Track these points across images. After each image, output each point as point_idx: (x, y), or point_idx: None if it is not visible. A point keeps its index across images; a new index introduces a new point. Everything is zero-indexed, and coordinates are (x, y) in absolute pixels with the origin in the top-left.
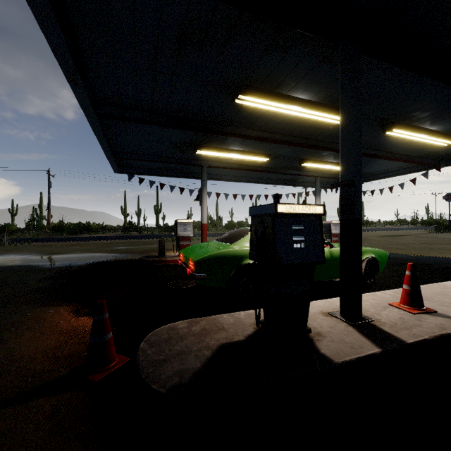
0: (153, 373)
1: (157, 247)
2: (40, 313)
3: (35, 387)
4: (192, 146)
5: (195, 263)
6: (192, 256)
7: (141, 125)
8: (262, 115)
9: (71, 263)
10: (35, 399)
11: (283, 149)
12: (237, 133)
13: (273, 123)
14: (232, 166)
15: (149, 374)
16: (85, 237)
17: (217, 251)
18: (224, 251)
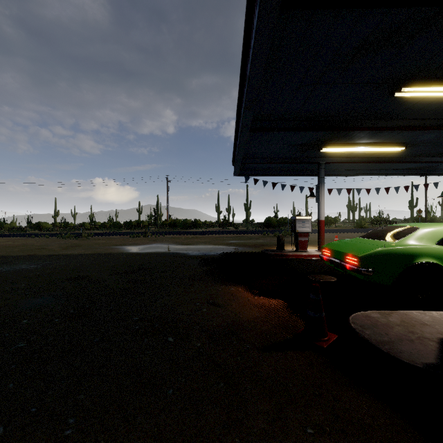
0: (392, 350)
1: (264, 242)
2: (226, 289)
3: (277, 342)
4: (317, 144)
5: (360, 258)
6: (350, 252)
7: (277, 132)
8: (417, 103)
9: (206, 253)
10: (287, 351)
11: (428, 135)
12: (379, 126)
13: (427, 109)
14: (352, 160)
15: (389, 350)
16: (196, 232)
17: (383, 248)
18: (391, 248)
